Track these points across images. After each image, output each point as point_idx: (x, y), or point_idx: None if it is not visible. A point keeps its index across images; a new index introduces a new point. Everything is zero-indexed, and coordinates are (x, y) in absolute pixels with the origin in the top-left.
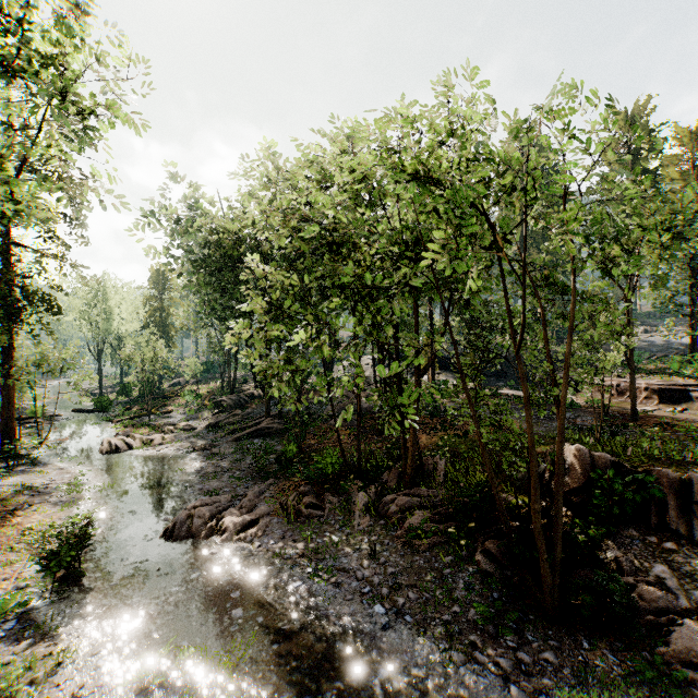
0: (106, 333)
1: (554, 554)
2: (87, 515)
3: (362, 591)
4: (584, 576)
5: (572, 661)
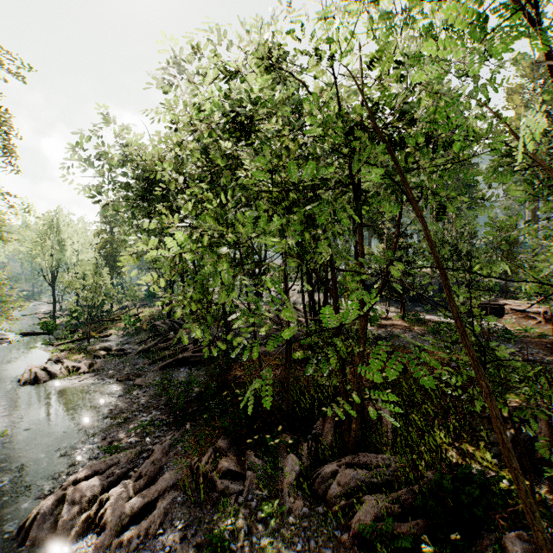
0: (59, 262)
1: None
2: None
3: None
4: None
5: None
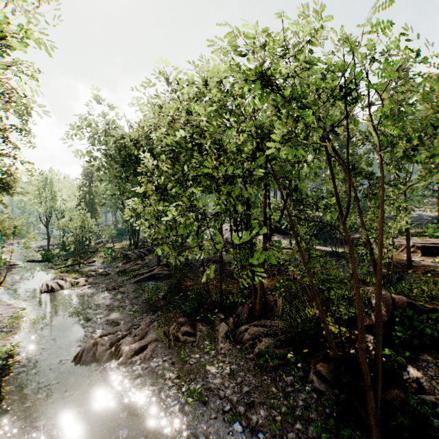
0: (52, 208)
1: (377, 383)
2: (8, 350)
3: (224, 409)
4: (394, 394)
5: None
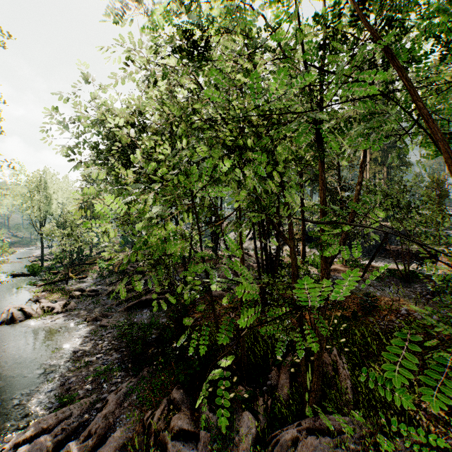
0: (46, 213)
1: None
2: None
3: None
4: None
5: None
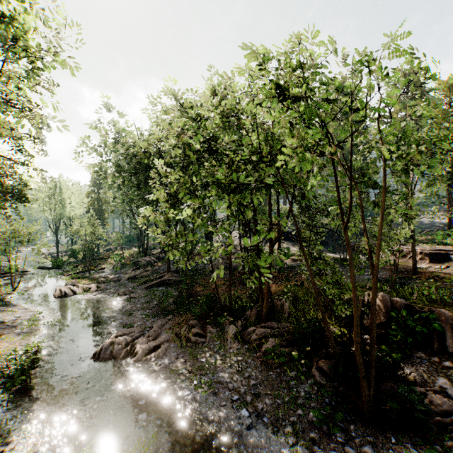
0: (61, 215)
1: (370, 373)
2: (36, 345)
3: (232, 399)
4: (389, 386)
5: (384, 452)
